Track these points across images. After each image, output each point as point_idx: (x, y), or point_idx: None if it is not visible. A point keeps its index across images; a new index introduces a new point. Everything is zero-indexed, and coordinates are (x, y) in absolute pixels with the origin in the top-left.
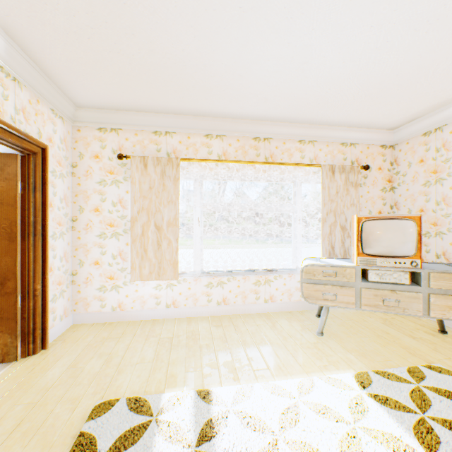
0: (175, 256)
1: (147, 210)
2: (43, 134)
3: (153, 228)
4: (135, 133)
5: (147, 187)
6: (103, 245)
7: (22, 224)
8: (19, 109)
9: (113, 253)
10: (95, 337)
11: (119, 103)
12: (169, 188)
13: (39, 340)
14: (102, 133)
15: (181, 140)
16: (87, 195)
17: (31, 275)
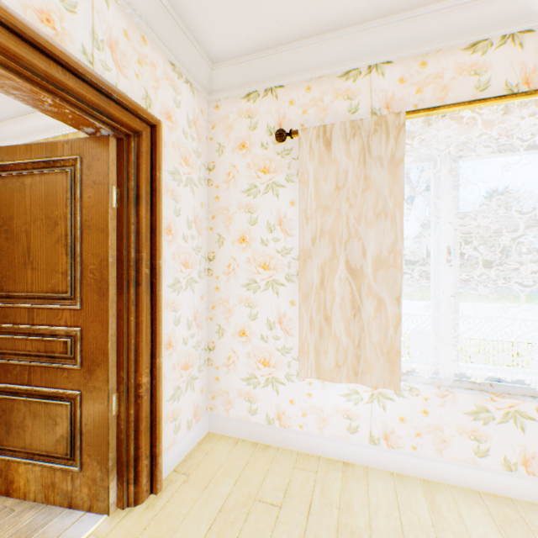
0: (392, 336)
1: (331, 234)
2: (154, 102)
3: (343, 272)
4: (305, 88)
5: (330, 187)
6: (252, 302)
7: (119, 265)
8: (102, 41)
9: (268, 318)
10: (235, 485)
11: (277, 23)
12: (379, 183)
13: (144, 477)
14: (250, 103)
15: (404, 76)
16: (229, 216)
17: (131, 357)
